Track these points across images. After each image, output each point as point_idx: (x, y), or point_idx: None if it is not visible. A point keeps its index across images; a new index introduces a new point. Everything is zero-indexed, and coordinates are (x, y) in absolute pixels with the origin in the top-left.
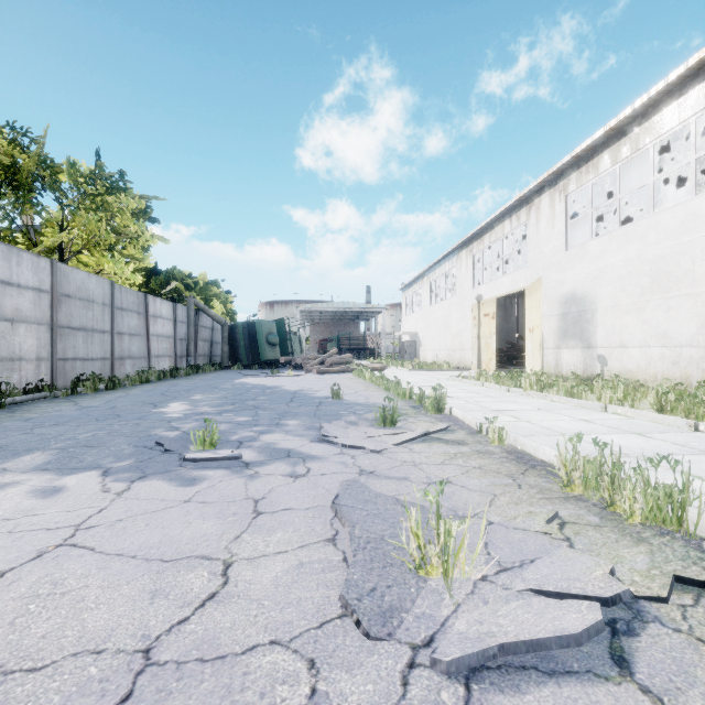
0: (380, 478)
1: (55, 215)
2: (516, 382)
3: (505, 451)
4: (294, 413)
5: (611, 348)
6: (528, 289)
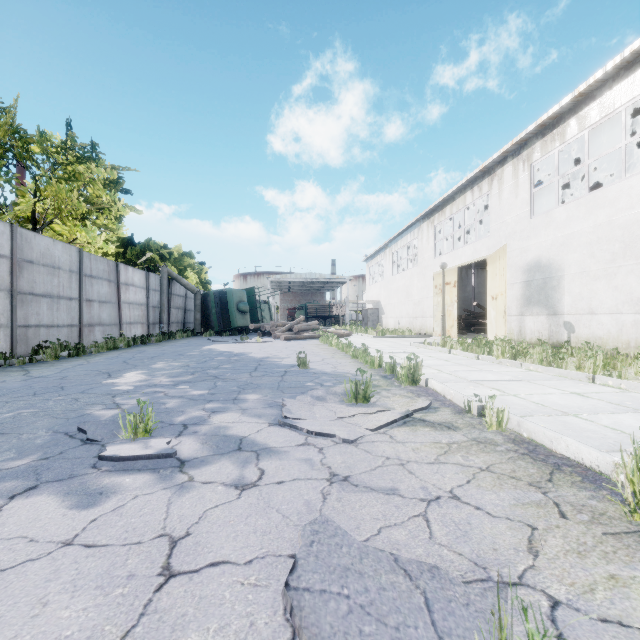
0: (359, 490)
1: (30, 186)
2: (484, 349)
3: (508, 439)
4: (256, 385)
5: (579, 315)
6: (490, 257)
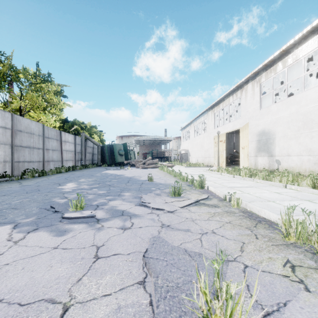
0: (173, 230)
1: (18, 94)
2: (237, 173)
3: (241, 211)
4: (128, 189)
5: (283, 156)
6: (241, 128)
